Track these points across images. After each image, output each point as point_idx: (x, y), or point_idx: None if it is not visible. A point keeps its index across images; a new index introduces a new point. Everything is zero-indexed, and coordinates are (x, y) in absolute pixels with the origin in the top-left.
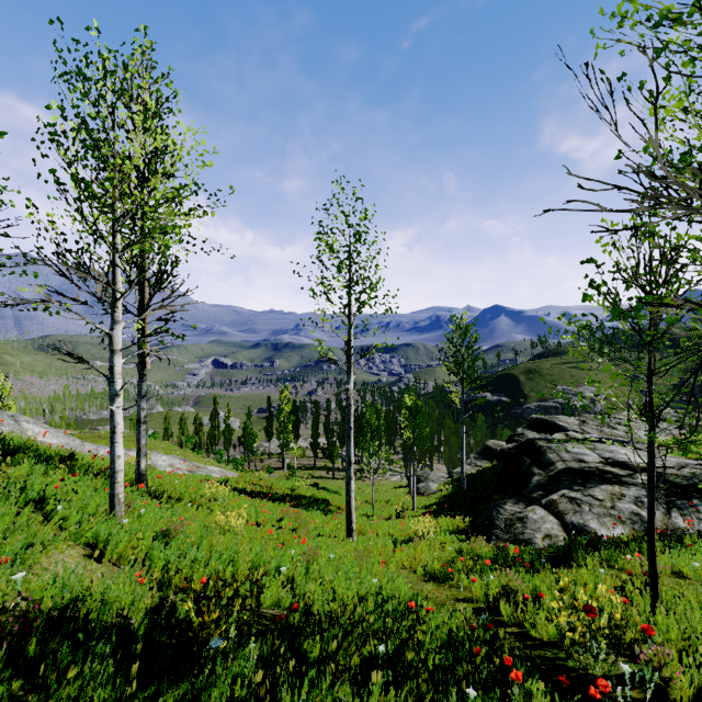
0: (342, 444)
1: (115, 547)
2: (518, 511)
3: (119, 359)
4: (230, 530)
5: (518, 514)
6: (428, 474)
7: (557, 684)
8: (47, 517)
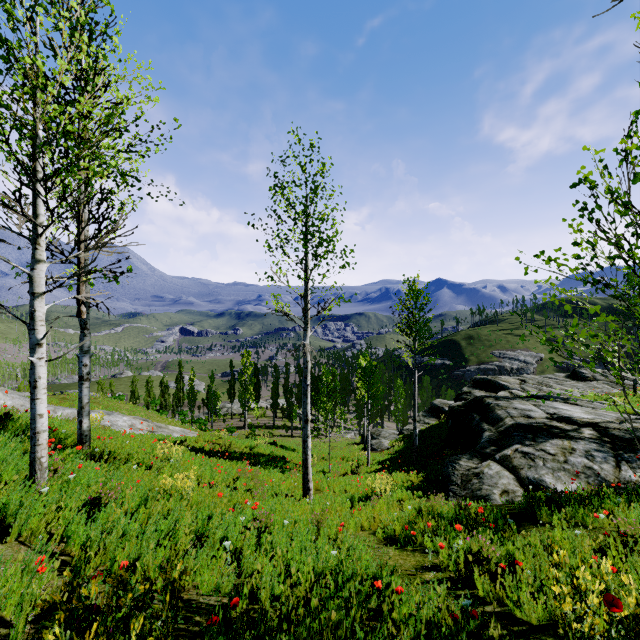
0: (300, 405)
1: (26, 522)
2: (473, 467)
3: (41, 303)
4: (175, 495)
5: (473, 470)
6: (380, 431)
7: None
8: None
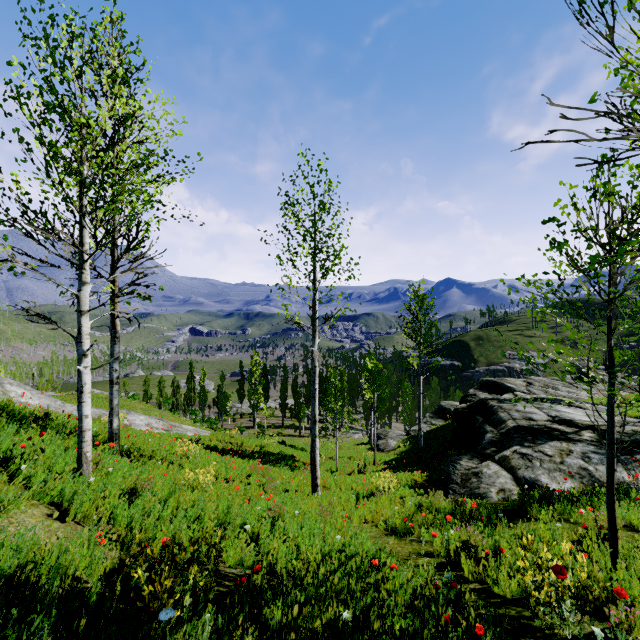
0: (308, 405)
1: (80, 506)
2: (473, 467)
3: (86, 319)
4: (198, 487)
5: (473, 470)
6: (387, 432)
7: None
8: (13, 476)
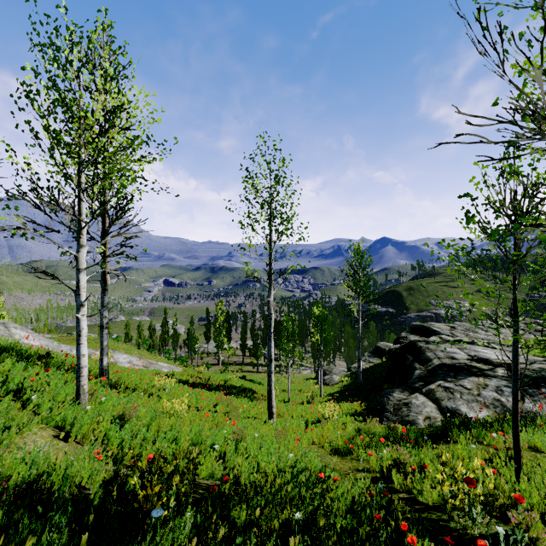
0: (265, 345)
1: (79, 429)
2: (404, 398)
3: (83, 276)
4: (175, 414)
5: (404, 401)
6: (332, 368)
7: (442, 543)
8: (24, 404)
